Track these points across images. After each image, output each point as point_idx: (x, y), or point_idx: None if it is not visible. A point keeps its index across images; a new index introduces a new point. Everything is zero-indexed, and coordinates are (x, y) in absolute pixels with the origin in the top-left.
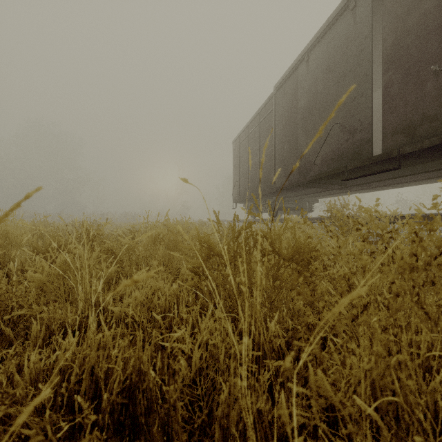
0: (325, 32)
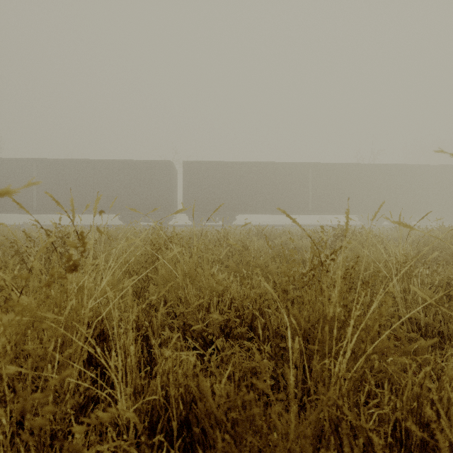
0: (14, 160)
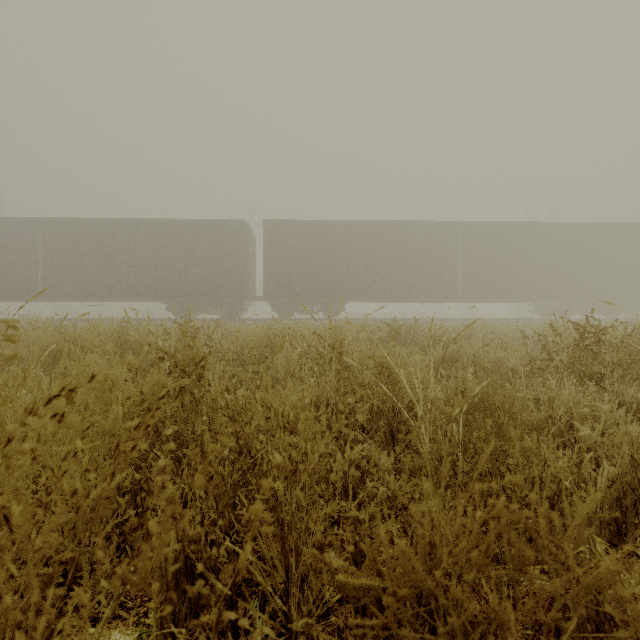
0: (10, 221)
